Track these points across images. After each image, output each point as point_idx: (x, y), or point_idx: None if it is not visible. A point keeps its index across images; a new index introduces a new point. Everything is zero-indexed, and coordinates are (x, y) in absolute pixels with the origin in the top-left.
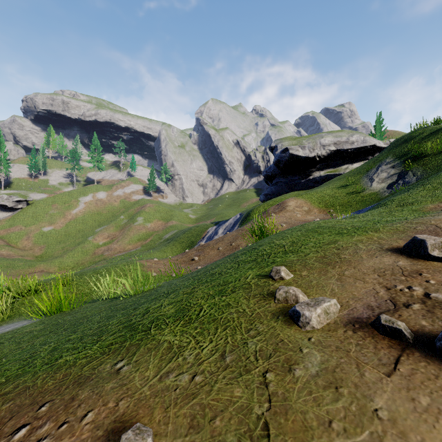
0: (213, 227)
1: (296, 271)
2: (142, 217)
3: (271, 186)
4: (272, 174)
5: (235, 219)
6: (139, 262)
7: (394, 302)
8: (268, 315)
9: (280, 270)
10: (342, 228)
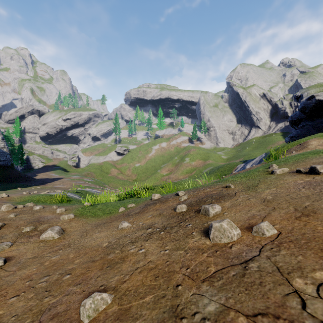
0: (241, 164)
1: (281, 166)
2: (188, 158)
3: (297, 129)
4: (297, 119)
5: (261, 157)
6: (196, 180)
7: (308, 168)
8: (264, 174)
9: (273, 165)
10: (318, 151)
